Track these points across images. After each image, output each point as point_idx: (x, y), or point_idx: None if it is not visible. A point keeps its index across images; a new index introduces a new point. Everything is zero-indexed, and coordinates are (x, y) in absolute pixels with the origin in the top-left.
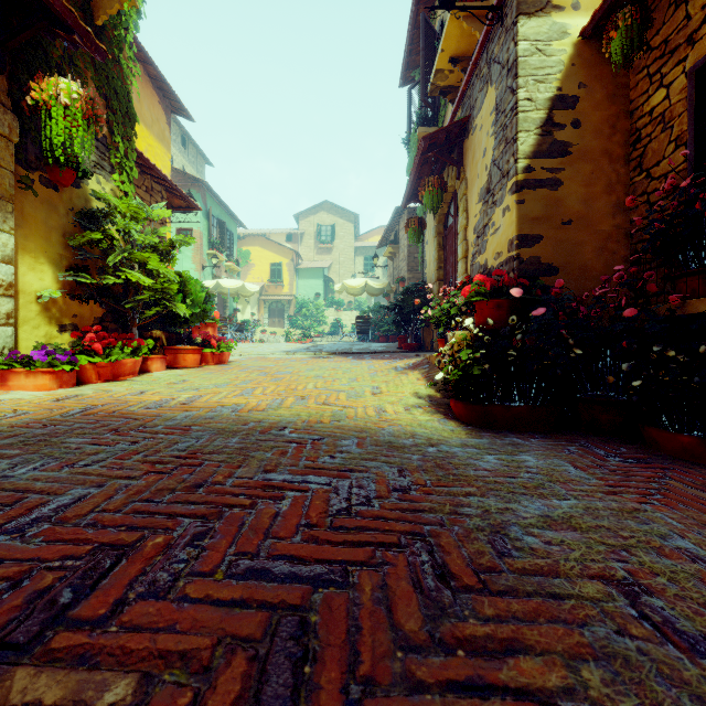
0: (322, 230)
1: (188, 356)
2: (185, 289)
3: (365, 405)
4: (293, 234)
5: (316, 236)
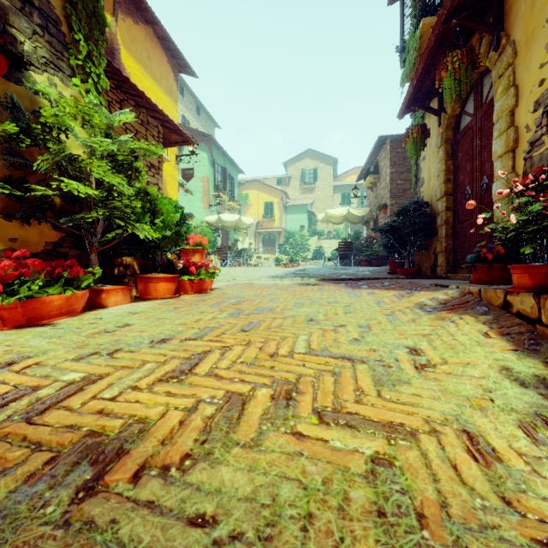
0: (306, 173)
1: (159, 286)
2: (156, 209)
3: (428, 418)
4: (283, 178)
5: (300, 179)
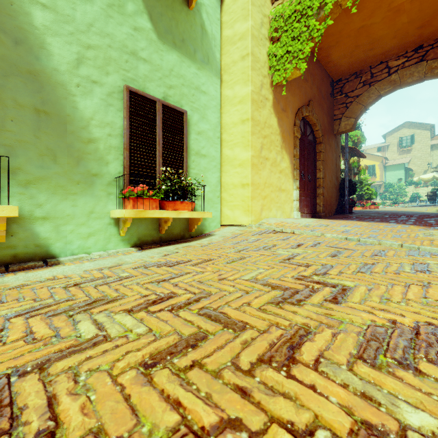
0: (403, 139)
1: (372, 206)
2: (372, 192)
3: (422, 211)
4: (382, 146)
5: (398, 144)
